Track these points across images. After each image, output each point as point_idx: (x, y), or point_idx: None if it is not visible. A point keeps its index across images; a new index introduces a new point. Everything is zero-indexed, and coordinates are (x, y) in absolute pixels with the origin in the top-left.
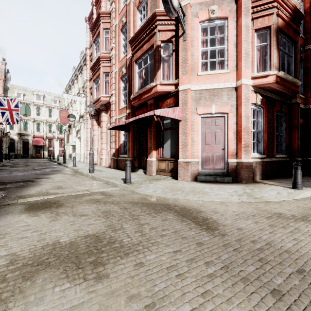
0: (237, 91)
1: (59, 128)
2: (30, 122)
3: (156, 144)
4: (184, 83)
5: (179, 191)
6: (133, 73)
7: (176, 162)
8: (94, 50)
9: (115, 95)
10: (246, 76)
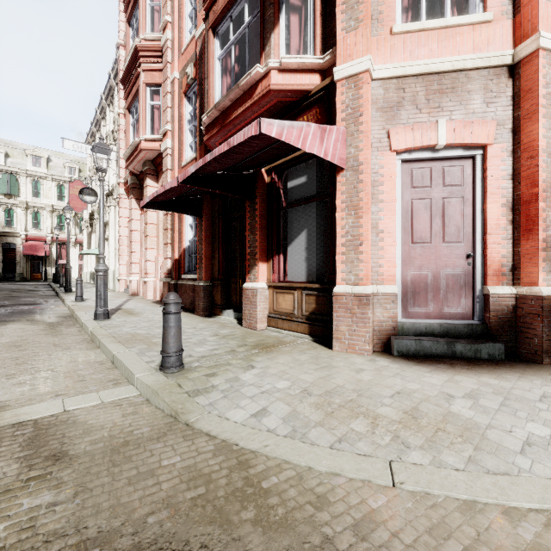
0: (516, 76)
1: (78, 222)
2: (20, 209)
3: (267, 245)
4: (351, 55)
5: (357, 420)
6: (208, 60)
7: (325, 293)
8: (129, 40)
9: (172, 133)
10: (549, 24)
